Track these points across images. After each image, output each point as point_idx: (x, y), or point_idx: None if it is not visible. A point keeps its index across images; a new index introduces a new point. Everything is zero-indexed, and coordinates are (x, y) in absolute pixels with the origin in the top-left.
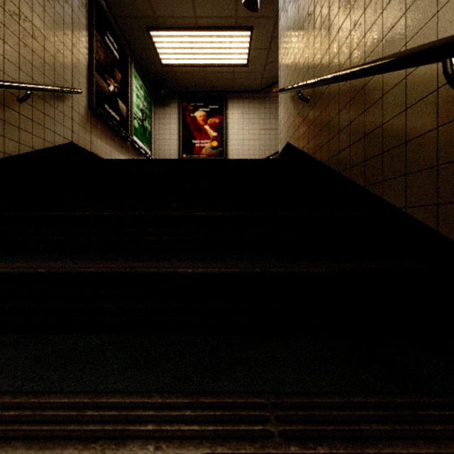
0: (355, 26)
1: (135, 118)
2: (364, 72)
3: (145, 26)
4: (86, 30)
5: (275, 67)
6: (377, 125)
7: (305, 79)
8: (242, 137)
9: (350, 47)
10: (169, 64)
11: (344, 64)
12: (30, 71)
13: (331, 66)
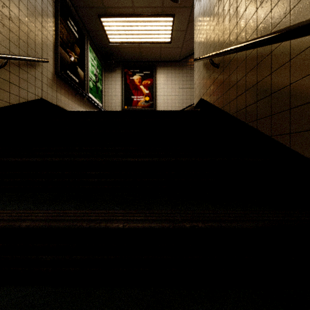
0: (262, 3)
1: (90, 80)
2: (277, 39)
3: (97, 14)
4: (53, 16)
5: (190, 44)
6: (284, 85)
7: (215, 50)
8: (166, 94)
9: (257, 21)
10: (115, 42)
11: (251, 36)
12: (7, 45)
13: (239, 38)
